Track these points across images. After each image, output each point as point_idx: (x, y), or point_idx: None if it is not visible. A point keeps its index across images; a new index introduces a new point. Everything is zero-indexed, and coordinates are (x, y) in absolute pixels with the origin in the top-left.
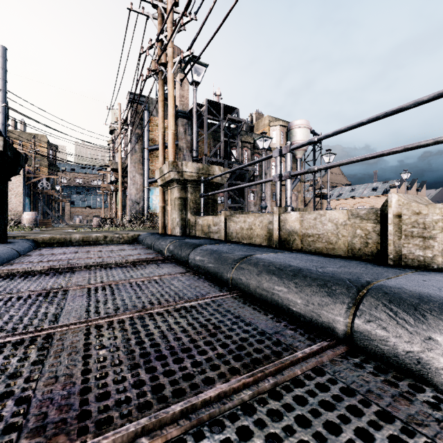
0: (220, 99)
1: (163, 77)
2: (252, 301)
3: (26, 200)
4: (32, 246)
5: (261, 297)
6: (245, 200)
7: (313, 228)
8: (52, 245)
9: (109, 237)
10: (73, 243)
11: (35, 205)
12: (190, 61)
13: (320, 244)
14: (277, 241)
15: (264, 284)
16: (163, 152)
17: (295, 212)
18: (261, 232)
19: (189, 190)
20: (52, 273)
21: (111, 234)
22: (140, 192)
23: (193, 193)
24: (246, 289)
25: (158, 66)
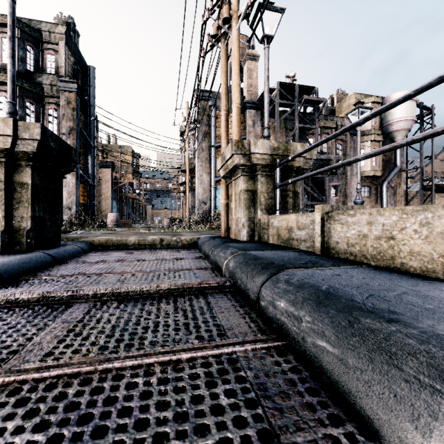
0: (294, 81)
1: (226, 42)
2: None
3: (114, 203)
4: (82, 250)
5: None
6: (325, 196)
7: None
8: (108, 248)
9: (166, 241)
10: (128, 246)
11: (121, 207)
12: (259, 8)
13: None
14: None
15: None
16: (226, 136)
17: None
18: (425, 246)
19: (259, 178)
20: (40, 305)
21: (168, 237)
22: (207, 191)
23: (264, 183)
24: None
25: (218, 23)
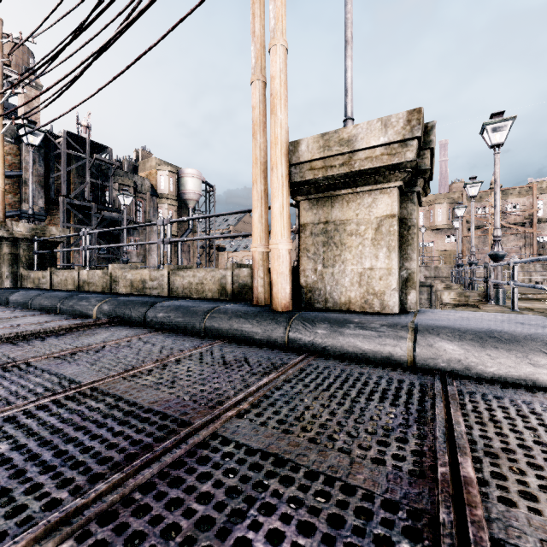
0: (87, 130)
1: None
2: (36, 310)
3: None
4: None
5: (40, 308)
6: (120, 250)
7: (92, 279)
8: None
9: None
10: None
11: None
12: (24, 126)
13: (94, 287)
14: (78, 287)
15: (42, 303)
16: None
17: (86, 270)
18: (71, 282)
19: (21, 246)
20: None
21: None
22: None
23: (26, 250)
24: (35, 307)
25: None
